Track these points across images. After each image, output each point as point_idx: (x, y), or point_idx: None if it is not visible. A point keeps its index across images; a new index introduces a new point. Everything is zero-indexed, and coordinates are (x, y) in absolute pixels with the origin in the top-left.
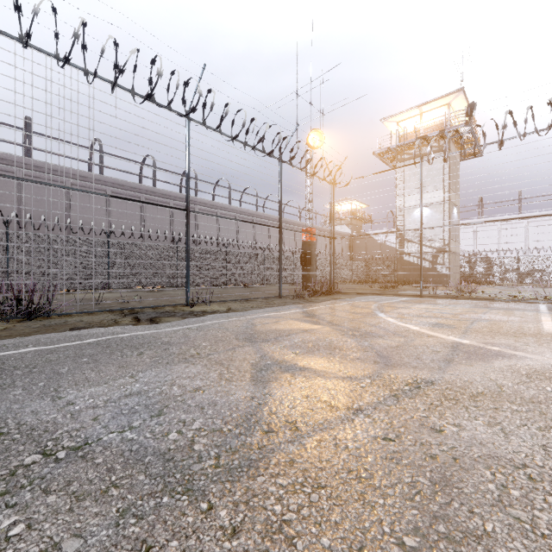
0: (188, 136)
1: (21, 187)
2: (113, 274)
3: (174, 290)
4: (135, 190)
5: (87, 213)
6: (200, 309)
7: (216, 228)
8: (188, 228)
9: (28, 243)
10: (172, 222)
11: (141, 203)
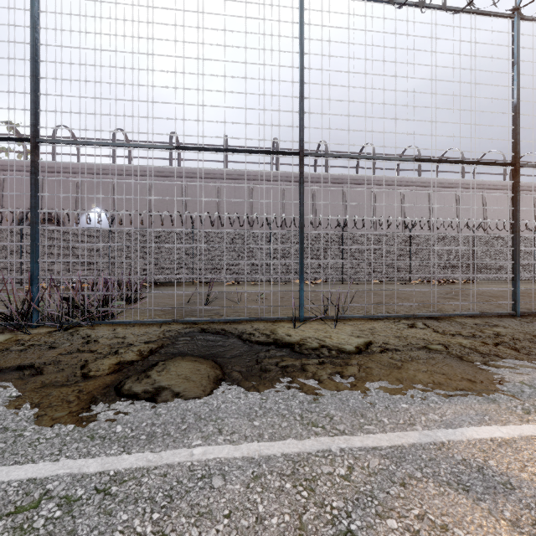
0: (301, 22)
1: (219, 194)
2: (274, 266)
3: (337, 285)
4: (307, 179)
5: (265, 209)
6: (305, 336)
7: (399, 210)
8: (301, 184)
9: (207, 239)
10: (344, 209)
11: (222, 153)
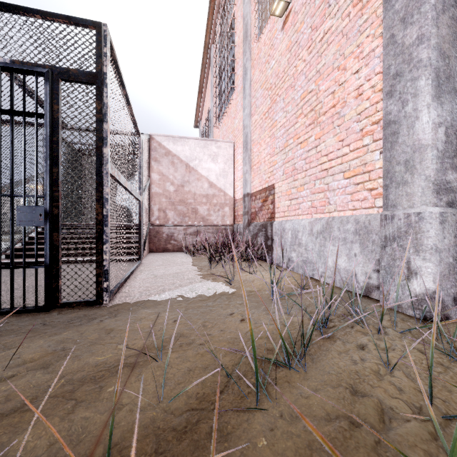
0: None
1: None
2: None
3: None
4: None
5: None
6: None
7: None
8: None
9: None
10: None
11: None
